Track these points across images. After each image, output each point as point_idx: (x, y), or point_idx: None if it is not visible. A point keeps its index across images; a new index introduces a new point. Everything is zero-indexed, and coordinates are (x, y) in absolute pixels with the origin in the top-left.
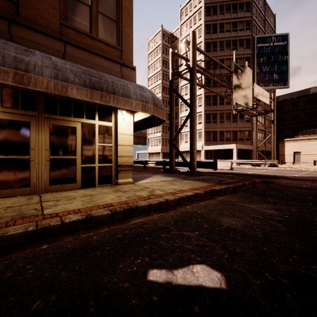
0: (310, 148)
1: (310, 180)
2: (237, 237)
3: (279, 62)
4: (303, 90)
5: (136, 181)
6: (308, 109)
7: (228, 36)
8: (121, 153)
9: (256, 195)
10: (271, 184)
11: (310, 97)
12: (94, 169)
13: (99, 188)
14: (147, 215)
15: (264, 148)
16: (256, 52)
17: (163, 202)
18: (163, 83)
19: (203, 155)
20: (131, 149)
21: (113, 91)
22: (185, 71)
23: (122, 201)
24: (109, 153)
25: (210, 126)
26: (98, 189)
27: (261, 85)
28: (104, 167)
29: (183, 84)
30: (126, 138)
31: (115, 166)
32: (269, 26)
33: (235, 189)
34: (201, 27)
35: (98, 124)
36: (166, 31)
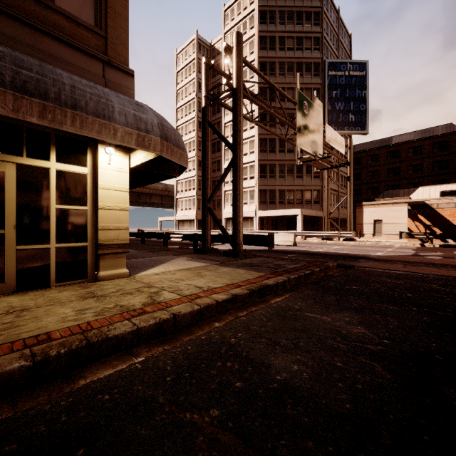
0: (394, 216)
1: (400, 261)
2: (302, 419)
3: (356, 99)
4: (385, 139)
5: (138, 271)
6: (391, 164)
7: (291, 57)
8: (105, 223)
9: (332, 293)
10: (351, 271)
11: (393, 149)
12: (47, 253)
13: (54, 291)
14: (129, 353)
15: (338, 214)
16: (328, 83)
17: (168, 321)
18: (199, 117)
19: (257, 224)
20: (124, 216)
21: (73, 103)
22: (226, 94)
23: (78, 325)
24: (81, 223)
25: (266, 182)
26: (52, 292)
27: (334, 128)
28: (69, 249)
29: (227, 120)
30: (114, 196)
31: (94, 246)
32: (344, 50)
33: (299, 282)
34: (254, 40)
35: (57, 169)
36: (204, 41)
